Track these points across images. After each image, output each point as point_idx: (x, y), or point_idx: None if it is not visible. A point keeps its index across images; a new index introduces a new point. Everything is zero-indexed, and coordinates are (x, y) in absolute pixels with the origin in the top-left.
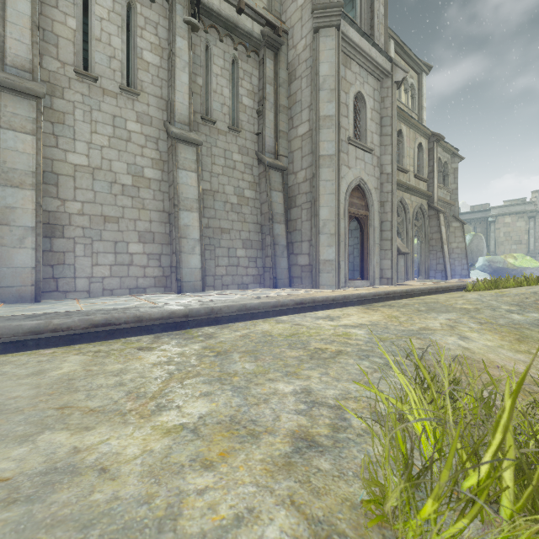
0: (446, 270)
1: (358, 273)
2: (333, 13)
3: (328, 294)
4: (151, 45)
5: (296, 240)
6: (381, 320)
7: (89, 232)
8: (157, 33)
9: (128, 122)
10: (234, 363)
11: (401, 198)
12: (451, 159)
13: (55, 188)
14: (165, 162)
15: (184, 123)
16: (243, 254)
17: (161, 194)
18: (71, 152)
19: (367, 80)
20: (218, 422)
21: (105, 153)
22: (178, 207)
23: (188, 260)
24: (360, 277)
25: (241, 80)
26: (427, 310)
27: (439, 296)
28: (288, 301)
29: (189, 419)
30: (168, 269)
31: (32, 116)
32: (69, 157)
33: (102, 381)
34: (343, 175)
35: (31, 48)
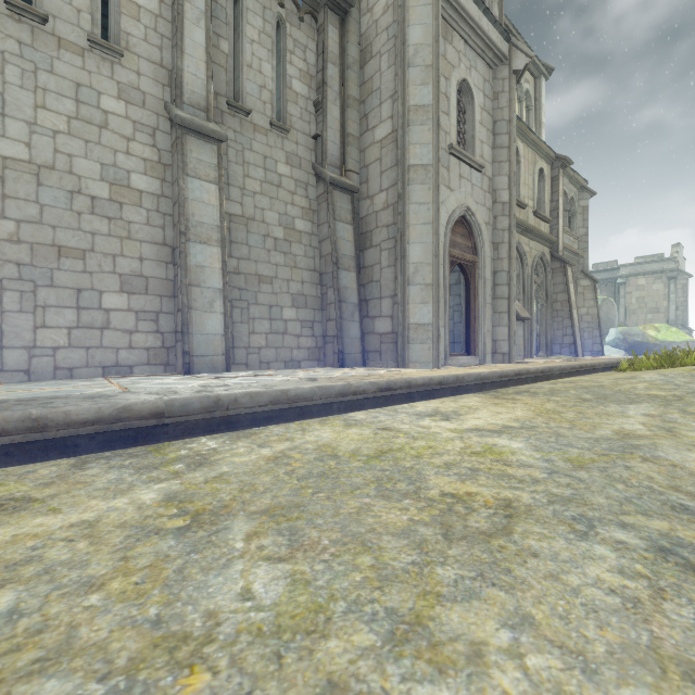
0: (576, 344)
1: (460, 346)
2: None
3: (430, 373)
4: None
5: (373, 296)
6: (533, 418)
7: (30, 271)
8: None
9: (103, 97)
10: (223, 567)
11: (517, 242)
12: (579, 194)
13: None
14: (167, 166)
15: (199, 107)
16: (293, 316)
17: (160, 216)
18: None
19: (475, 65)
20: None
21: (61, 143)
22: (185, 236)
23: (202, 322)
24: (465, 352)
25: (290, 54)
26: (596, 399)
27: (590, 377)
28: (366, 385)
29: None
30: (172, 336)
31: None
32: None
33: None
34: (442, 200)
35: None
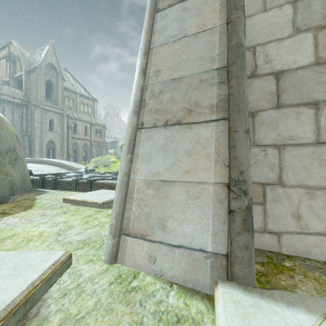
0: None
1: None
2: (38, 106)
3: None
4: None
5: (33, 153)
6: None
7: None
8: None
9: None
10: None
11: (76, 141)
12: (103, 129)
13: None
14: None
15: None
16: None
17: None
18: None
19: (55, 115)
20: None
21: None
22: None
23: None
24: None
25: (15, 114)
26: None
27: None
28: None
29: None
30: None
31: None
32: None
33: None
34: (45, 139)
35: None
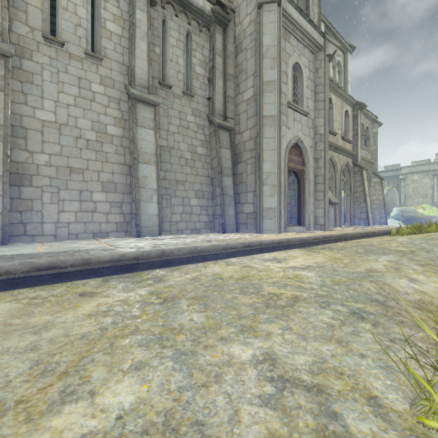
0: (369, 218)
1: (295, 220)
2: None
3: (273, 237)
4: (113, 16)
5: (242, 191)
6: (326, 262)
7: (56, 181)
8: (119, 6)
9: (92, 84)
10: (181, 313)
11: (331, 156)
12: (372, 125)
13: (23, 141)
14: (126, 120)
15: (143, 86)
16: (196, 203)
17: (122, 149)
18: (39, 109)
19: (303, 53)
20: (144, 429)
21: (71, 111)
22: (137, 160)
23: (146, 208)
24: (298, 223)
25: (194, 51)
26: (365, 252)
27: (369, 239)
28: (237, 244)
29: (99, 424)
30: (129, 215)
31: (0, 73)
32: (37, 113)
33: (12, 343)
34: (283, 134)
35: (0, 12)
